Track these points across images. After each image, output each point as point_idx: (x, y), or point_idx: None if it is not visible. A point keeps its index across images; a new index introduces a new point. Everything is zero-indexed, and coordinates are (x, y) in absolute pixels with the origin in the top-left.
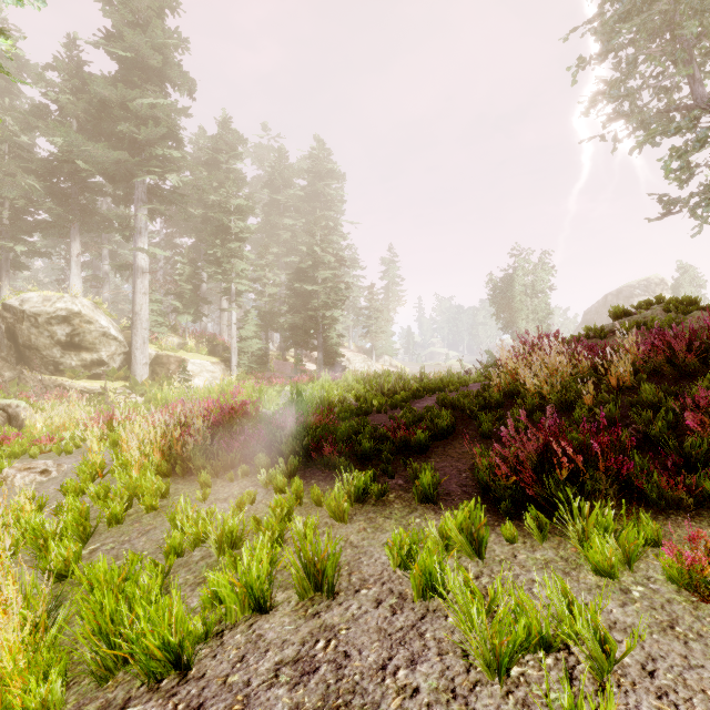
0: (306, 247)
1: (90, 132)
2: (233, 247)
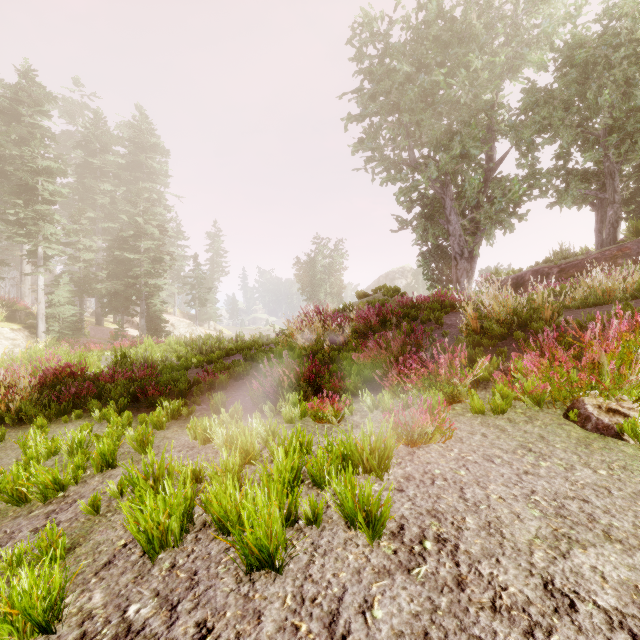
0: (128, 217)
1: None
2: (41, 210)
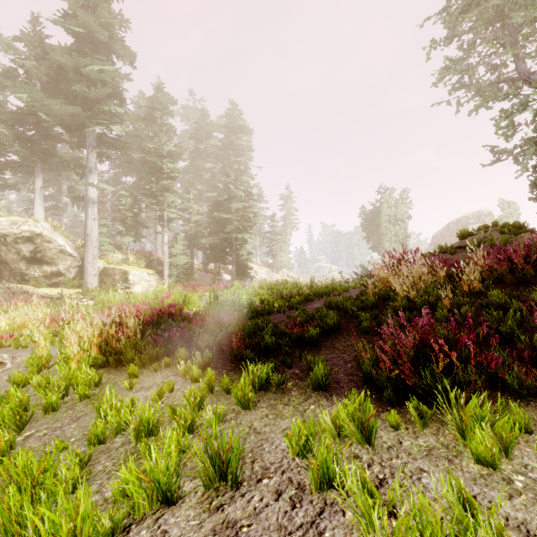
0: (223, 185)
1: (50, 91)
2: (165, 184)
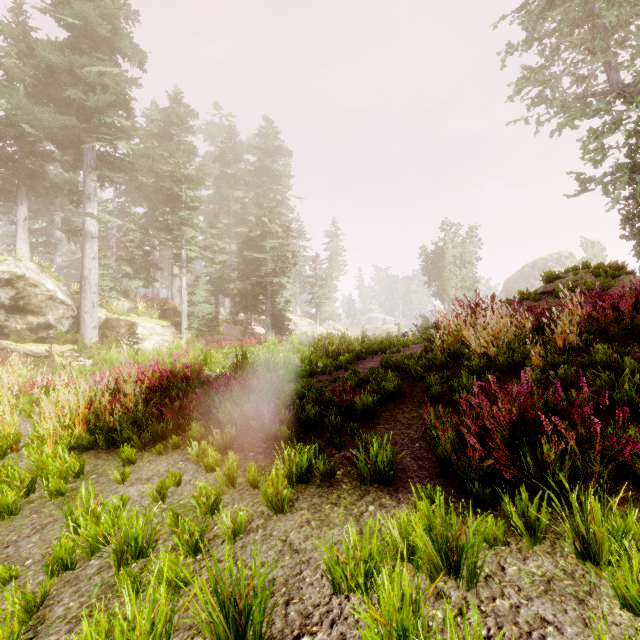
0: (255, 218)
1: (38, 98)
2: (183, 215)
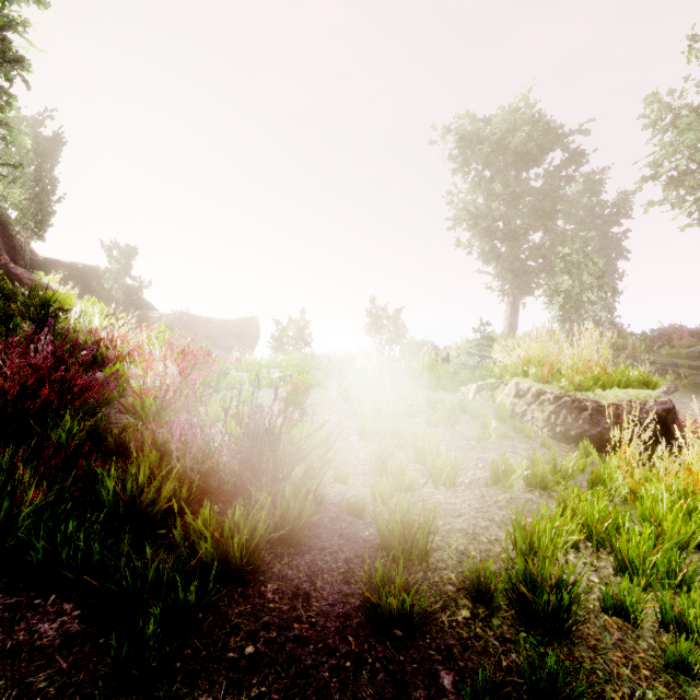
0: None
1: None
2: None
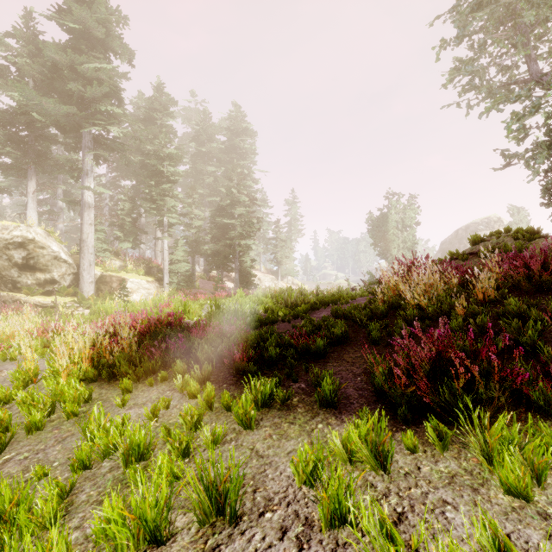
0: (225, 189)
1: (44, 90)
2: (165, 188)
